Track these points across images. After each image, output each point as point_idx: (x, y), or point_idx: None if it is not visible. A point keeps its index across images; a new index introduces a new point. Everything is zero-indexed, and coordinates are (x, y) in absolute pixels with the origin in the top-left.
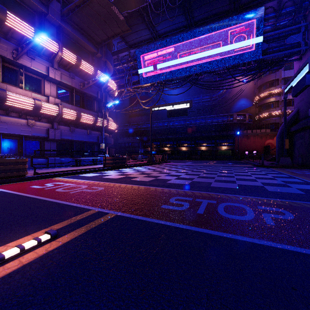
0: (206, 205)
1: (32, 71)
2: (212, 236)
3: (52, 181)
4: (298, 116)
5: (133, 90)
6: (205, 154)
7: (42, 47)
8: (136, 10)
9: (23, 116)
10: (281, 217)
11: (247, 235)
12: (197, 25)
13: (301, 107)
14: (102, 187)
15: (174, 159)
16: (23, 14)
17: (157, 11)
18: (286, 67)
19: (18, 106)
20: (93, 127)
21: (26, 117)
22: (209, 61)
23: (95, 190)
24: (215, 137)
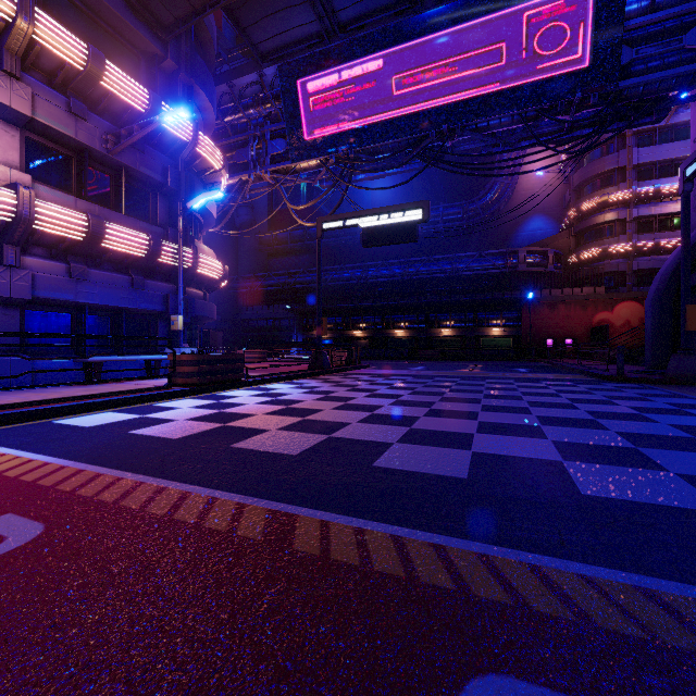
0: None
1: None
2: None
3: None
4: None
5: (274, 178)
6: (450, 346)
7: None
8: None
9: None
10: None
11: None
12: None
13: None
14: (42, 522)
15: (376, 359)
16: None
17: None
18: (642, 139)
19: None
20: (150, 267)
21: None
22: (477, 96)
23: None
24: (476, 306)
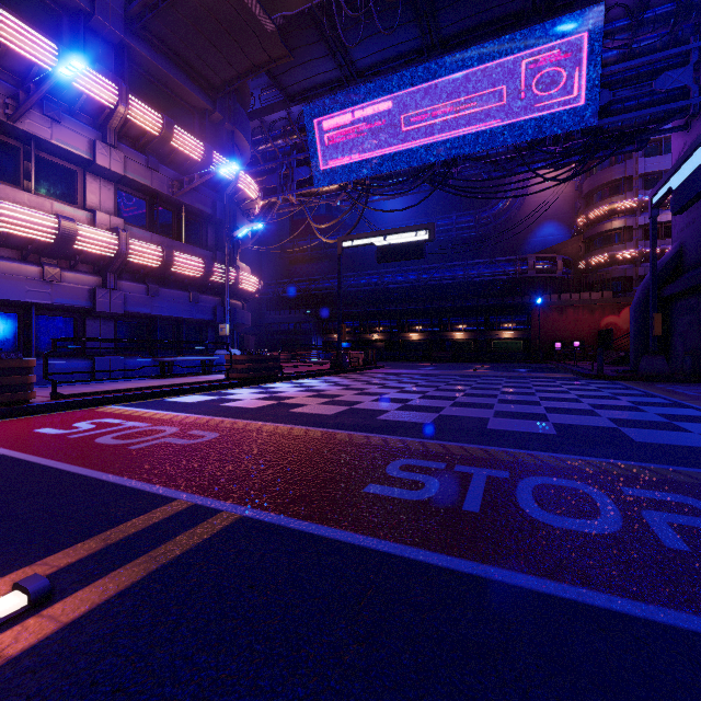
0: (484, 483)
1: (54, 150)
2: (518, 595)
3: (94, 416)
4: (682, 261)
5: (299, 200)
6: (463, 348)
7: (78, 93)
8: (304, 12)
9: (32, 258)
10: (697, 524)
11: (621, 589)
12: (448, 49)
13: (688, 239)
14: (216, 432)
15: (392, 361)
16: (33, 14)
17: (353, 13)
18: (649, 149)
19: (18, 232)
20: (203, 285)
21: (40, 261)
22: (476, 131)
23: (196, 439)
24: (487, 311)
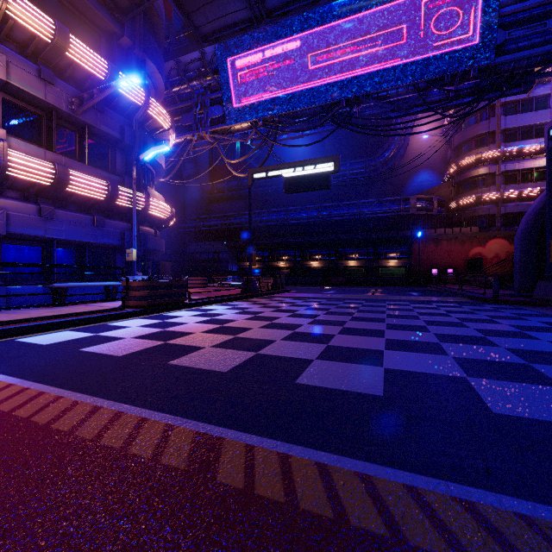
0: None
1: None
2: None
3: None
4: None
5: (213, 137)
6: (355, 274)
7: None
8: None
9: None
10: None
11: None
12: None
13: None
14: None
15: (296, 284)
16: None
17: None
18: (508, 109)
19: None
20: (109, 209)
21: None
22: (378, 70)
23: None
24: (376, 242)
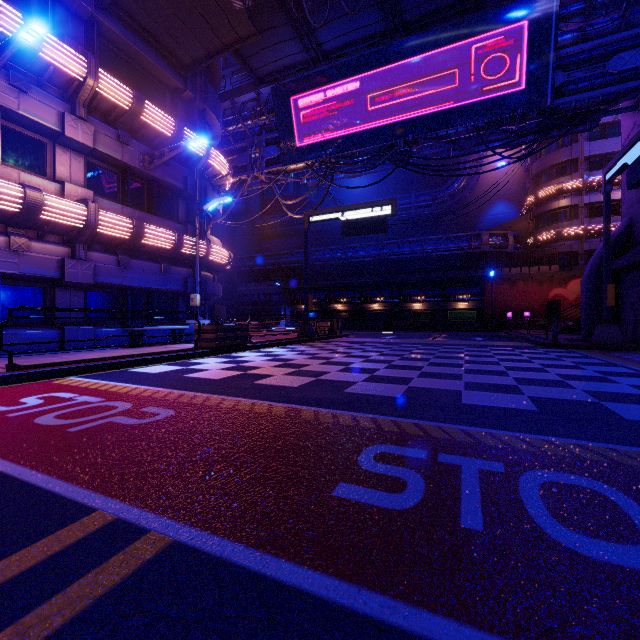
0: (478, 482)
1: (21, 121)
2: None
3: (47, 390)
4: (632, 236)
5: (268, 178)
6: (421, 318)
7: (46, 64)
8: None
9: None
10: None
11: None
12: (410, 32)
13: (638, 214)
14: (172, 409)
15: (355, 329)
16: None
17: None
18: (593, 133)
19: None
20: (174, 256)
21: (7, 231)
22: (436, 111)
23: (146, 418)
24: (444, 283)
